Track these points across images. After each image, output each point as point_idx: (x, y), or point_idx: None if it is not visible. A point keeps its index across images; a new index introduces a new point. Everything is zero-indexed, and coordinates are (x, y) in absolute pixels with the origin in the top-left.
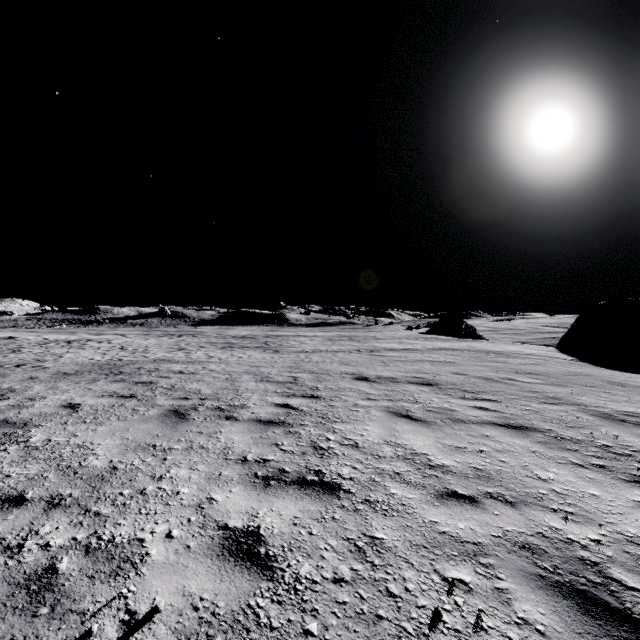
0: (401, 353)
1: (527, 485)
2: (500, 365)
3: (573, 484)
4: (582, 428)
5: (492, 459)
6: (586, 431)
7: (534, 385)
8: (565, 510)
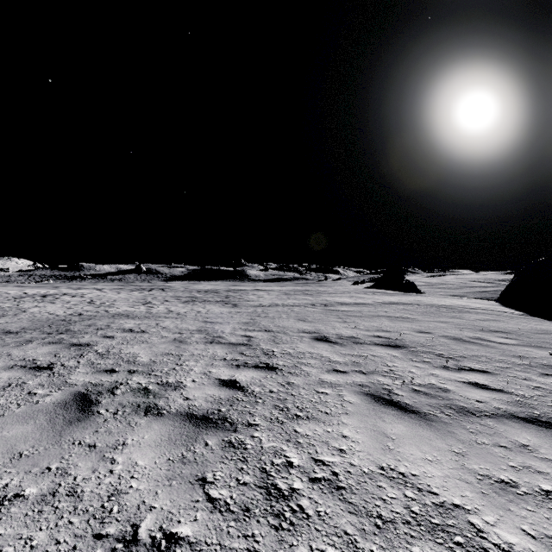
0: (355, 307)
1: None
2: (459, 321)
3: None
4: None
5: None
6: None
7: (513, 347)
8: None
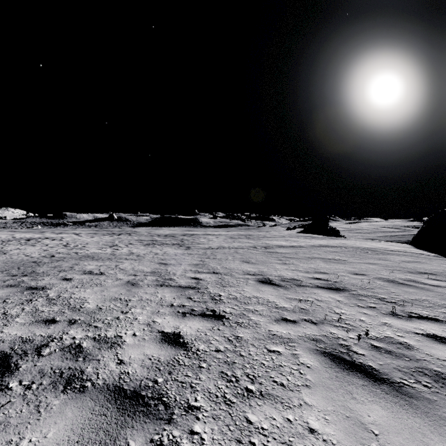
0: (291, 250)
1: None
2: (386, 263)
3: None
4: None
5: None
6: None
7: None
8: None
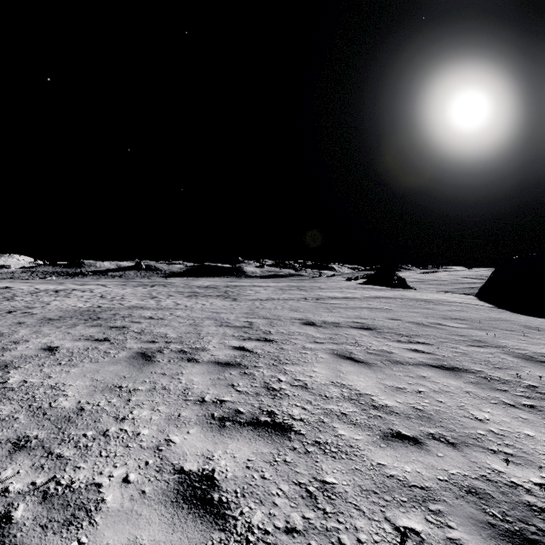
0: (342, 301)
1: (466, 425)
2: (429, 311)
3: (508, 424)
4: (508, 369)
5: (430, 399)
6: (512, 372)
7: (460, 329)
8: (504, 451)
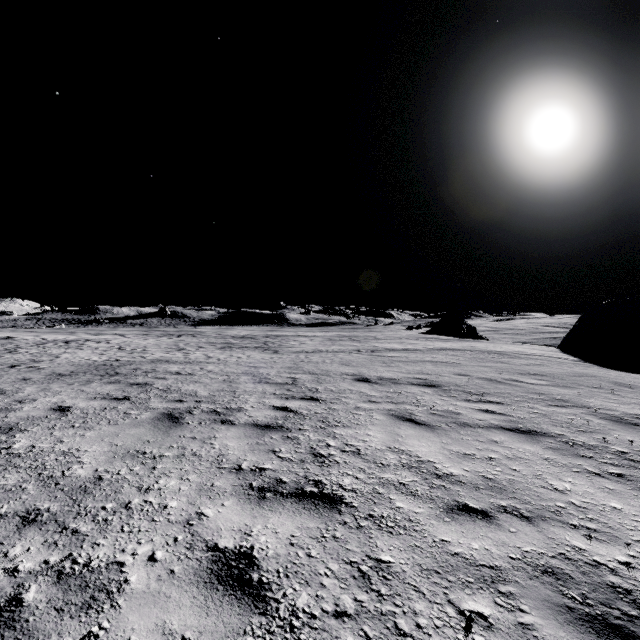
0: (402, 353)
1: (543, 497)
2: (503, 366)
3: (592, 496)
4: (594, 433)
5: (503, 467)
6: (598, 436)
7: (540, 386)
8: (587, 526)
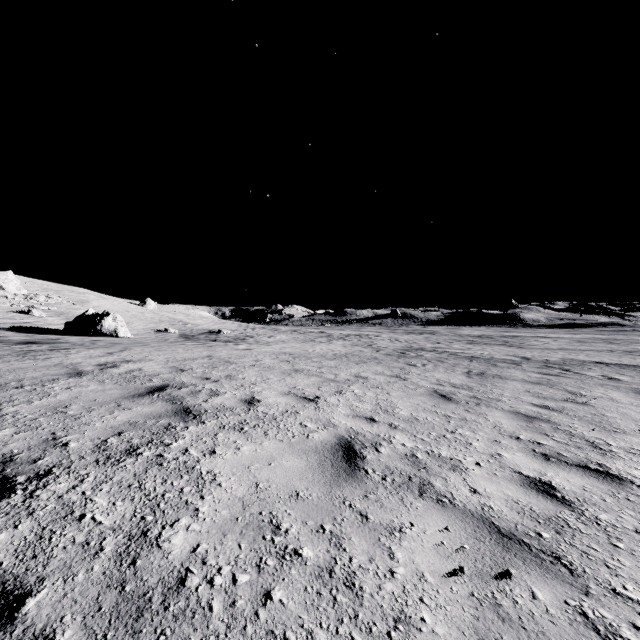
0: None
1: None
2: None
3: None
4: None
5: None
6: None
7: None
8: None
